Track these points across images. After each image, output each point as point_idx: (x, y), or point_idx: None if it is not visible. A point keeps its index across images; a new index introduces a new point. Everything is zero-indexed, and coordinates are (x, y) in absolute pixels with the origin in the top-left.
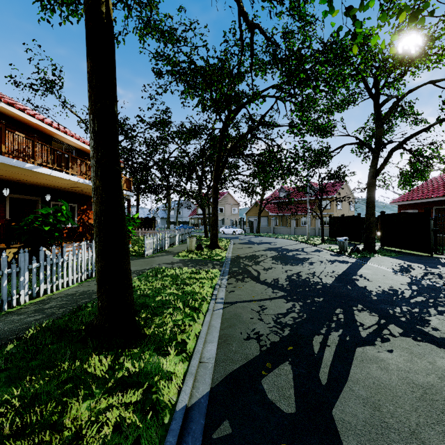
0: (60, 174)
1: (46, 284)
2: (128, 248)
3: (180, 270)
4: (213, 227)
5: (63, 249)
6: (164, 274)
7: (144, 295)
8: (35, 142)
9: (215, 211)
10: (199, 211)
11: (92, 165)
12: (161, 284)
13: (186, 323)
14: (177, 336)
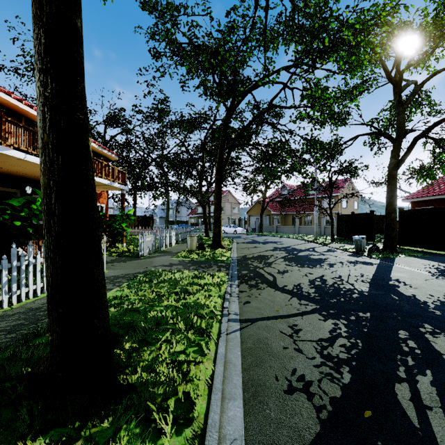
0: (37, 160)
1: (1, 295)
2: (100, 246)
3: (180, 274)
4: (216, 224)
5: (28, 249)
6: (160, 280)
7: (133, 310)
8: (3, 118)
9: (218, 206)
10: (198, 210)
11: (39, 111)
12: (156, 292)
13: (191, 359)
14: (177, 387)
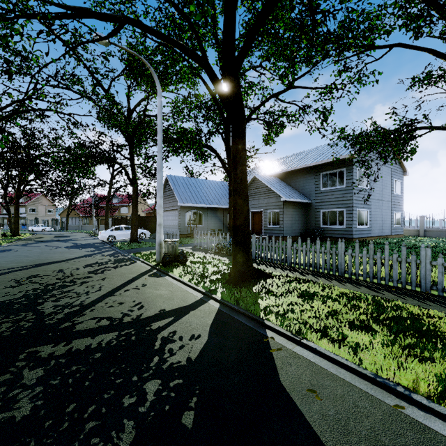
0: None
1: None
2: None
3: None
4: (16, 224)
5: None
6: None
7: None
8: None
9: (17, 214)
10: (4, 211)
11: None
12: None
13: None
14: None
